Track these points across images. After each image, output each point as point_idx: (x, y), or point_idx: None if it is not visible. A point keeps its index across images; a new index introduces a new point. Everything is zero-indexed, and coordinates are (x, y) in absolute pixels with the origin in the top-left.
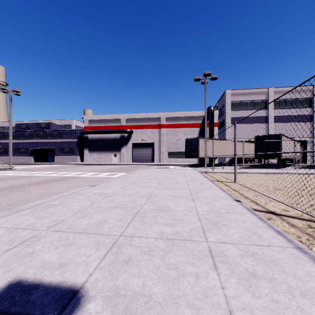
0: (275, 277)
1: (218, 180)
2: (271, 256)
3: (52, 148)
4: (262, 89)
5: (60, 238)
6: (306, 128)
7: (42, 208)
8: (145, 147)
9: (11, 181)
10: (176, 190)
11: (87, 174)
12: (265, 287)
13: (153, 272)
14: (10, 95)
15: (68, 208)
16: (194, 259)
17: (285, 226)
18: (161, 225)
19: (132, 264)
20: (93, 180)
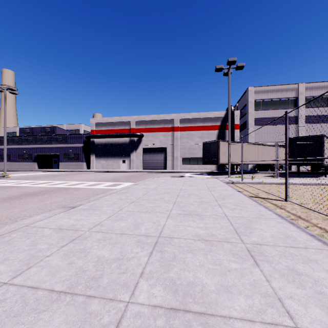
0: None
1: (257, 195)
2: None
3: (57, 154)
4: (291, 85)
5: None
6: None
7: None
8: (157, 152)
9: None
10: (205, 221)
11: (84, 185)
12: None
13: None
14: (5, 94)
15: None
16: None
17: None
18: None
19: None
20: (86, 193)
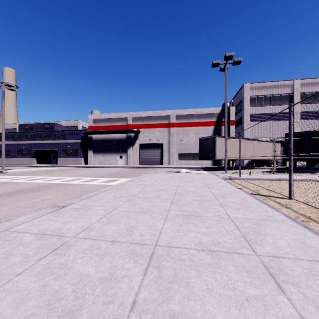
0: None
1: (257, 193)
2: None
3: (56, 150)
4: (286, 82)
5: None
6: None
7: None
8: (153, 148)
9: None
10: (207, 224)
11: (79, 181)
12: None
13: None
14: (2, 90)
15: None
16: None
17: None
18: None
19: None
20: (81, 190)
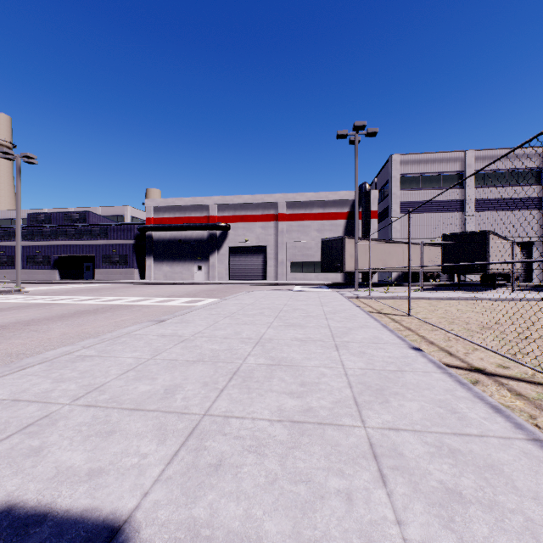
0: (499, 500)
1: (379, 311)
2: (487, 456)
3: (92, 256)
4: (454, 153)
5: (94, 421)
6: (532, 221)
7: (65, 363)
8: (251, 254)
9: (16, 313)
10: (306, 330)
11: (150, 301)
12: (481, 522)
13: (264, 489)
14: (18, 164)
15: (112, 363)
16: (341, 463)
17: (506, 396)
18: (279, 395)
19: (225, 471)
20: (161, 311)
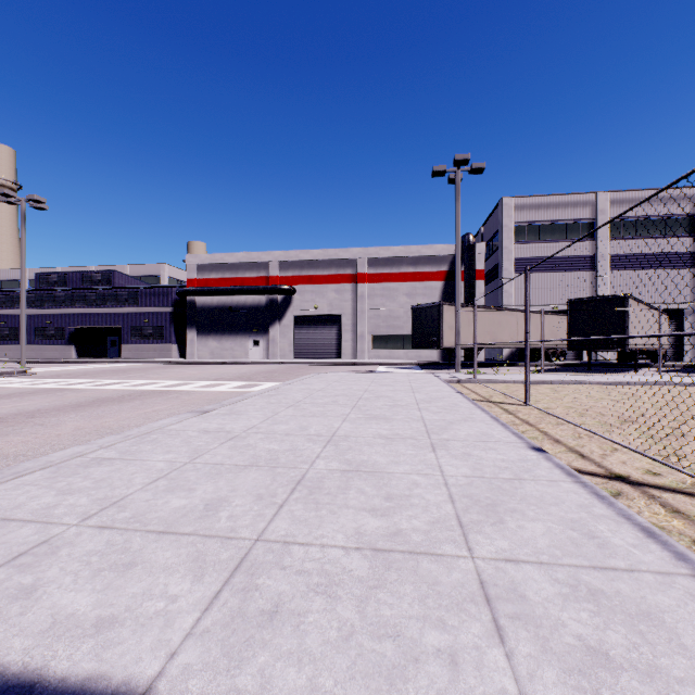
0: (662, 664)
1: (487, 399)
2: (640, 599)
3: (118, 328)
4: (582, 196)
5: (109, 548)
6: (683, 283)
7: (76, 468)
8: (322, 325)
9: (18, 402)
10: (392, 424)
11: (191, 386)
12: None
13: (337, 647)
14: (22, 210)
15: (137, 468)
16: (442, 609)
17: (659, 514)
18: (357, 513)
19: (282, 622)
20: (205, 399)
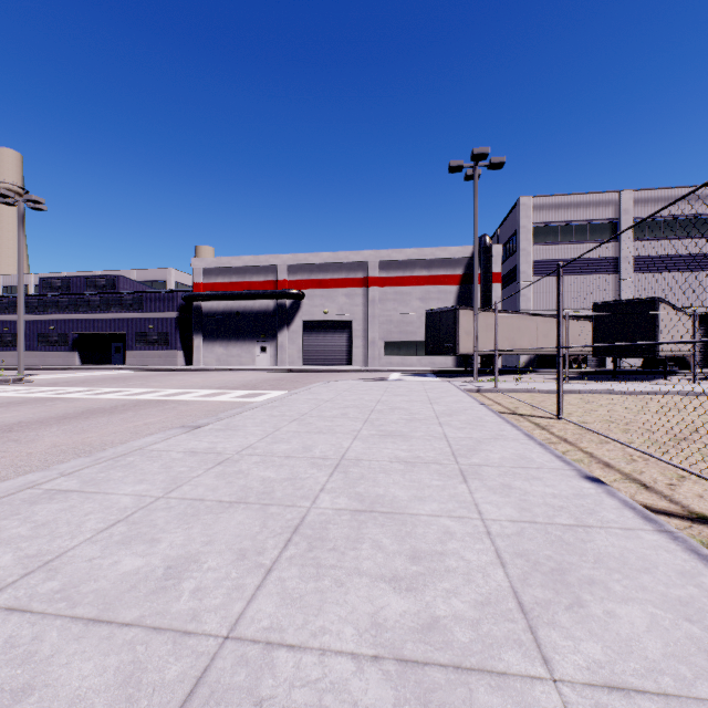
0: None
1: (513, 411)
2: None
3: (122, 334)
4: (605, 195)
5: (4, 654)
6: None
7: (18, 505)
8: (332, 330)
9: (2, 413)
10: (411, 443)
11: (192, 395)
12: None
13: None
14: (20, 211)
15: (95, 506)
16: None
17: None
18: (373, 584)
19: None
20: (203, 410)
